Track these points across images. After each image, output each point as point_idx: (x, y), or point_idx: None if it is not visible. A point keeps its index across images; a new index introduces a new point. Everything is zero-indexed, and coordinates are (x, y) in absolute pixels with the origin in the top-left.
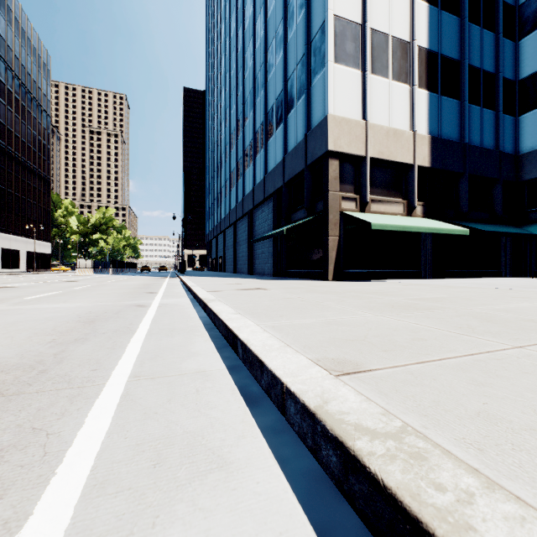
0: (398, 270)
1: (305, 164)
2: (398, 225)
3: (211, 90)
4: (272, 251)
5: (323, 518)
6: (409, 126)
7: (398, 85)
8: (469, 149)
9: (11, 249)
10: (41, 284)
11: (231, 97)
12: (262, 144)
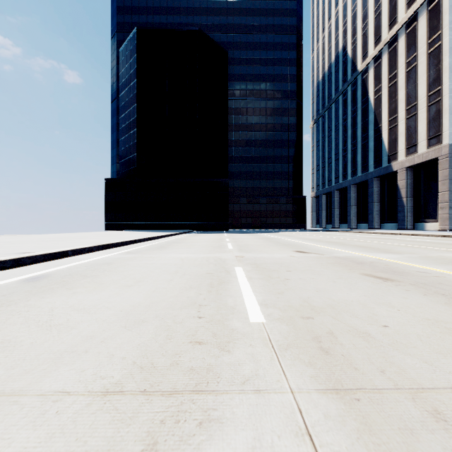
0: None
1: None
2: None
3: None
4: None
5: None
6: None
7: None
8: None
9: None
10: None
11: None
12: None
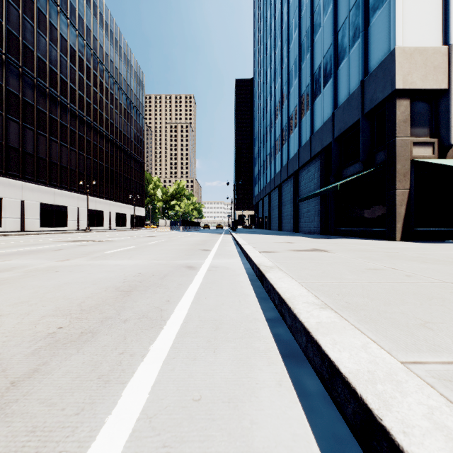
0: None
1: (361, 113)
2: None
3: (258, 72)
4: (318, 209)
5: None
6: None
7: None
8: None
9: (121, 213)
10: (130, 238)
11: (276, 72)
12: (307, 106)
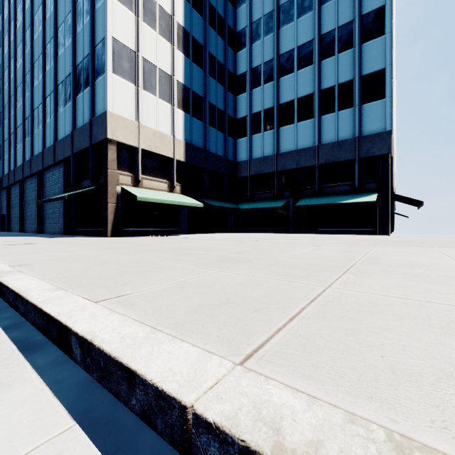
0: (165, 229)
1: (90, 143)
2: (157, 198)
3: None
4: (63, 212)
5: (88, 404)
6: (171, 132)
7: (164, 102)
8: (209, 154)
9: None
10: None
11: (17, 49)
12: (52, 112)
